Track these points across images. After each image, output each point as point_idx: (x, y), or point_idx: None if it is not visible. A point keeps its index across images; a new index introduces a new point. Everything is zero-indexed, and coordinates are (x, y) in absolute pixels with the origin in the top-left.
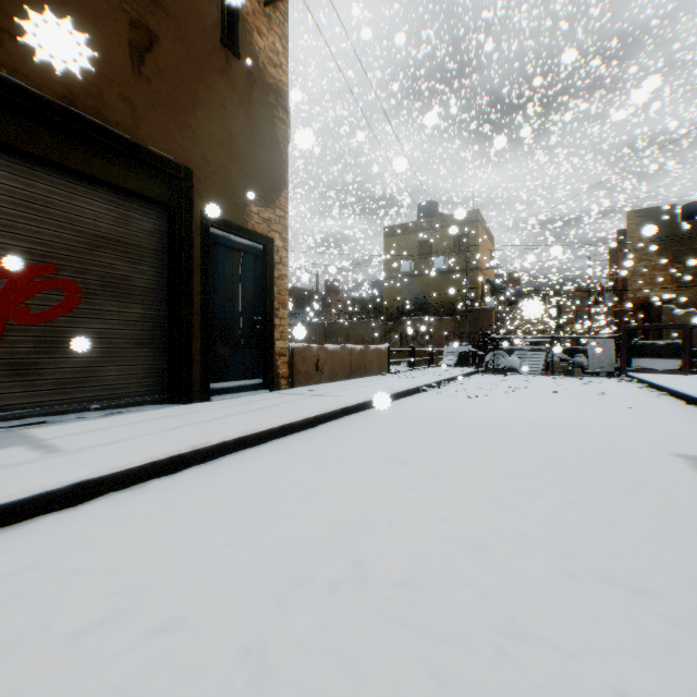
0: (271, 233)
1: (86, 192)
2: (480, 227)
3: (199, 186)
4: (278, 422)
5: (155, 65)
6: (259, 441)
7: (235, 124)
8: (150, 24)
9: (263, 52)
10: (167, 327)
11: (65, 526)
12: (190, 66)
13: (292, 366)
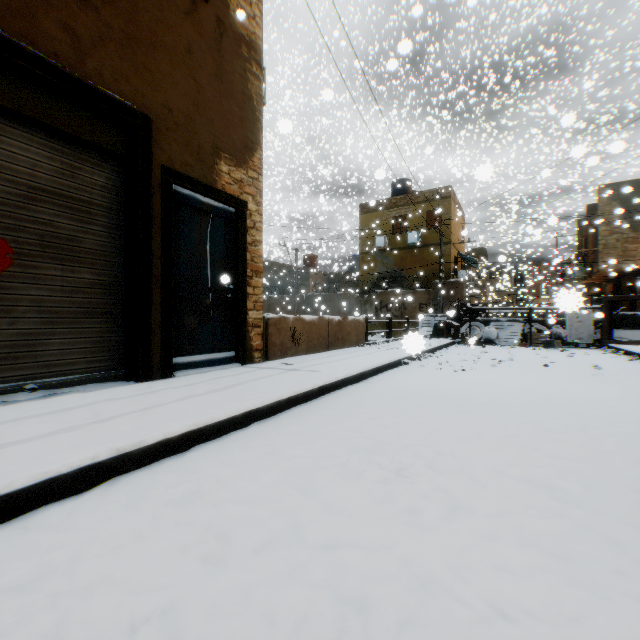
0: (244, 195)
1: (20, 135)
2: (453, 202)
3: (160, 138)
4: (241, 407)
5: None
6: (216, 434)
7: (203, 74)
8: None
9: None
10: (123, 295)
11: None
12: (148, 2)
13: (266, 338)
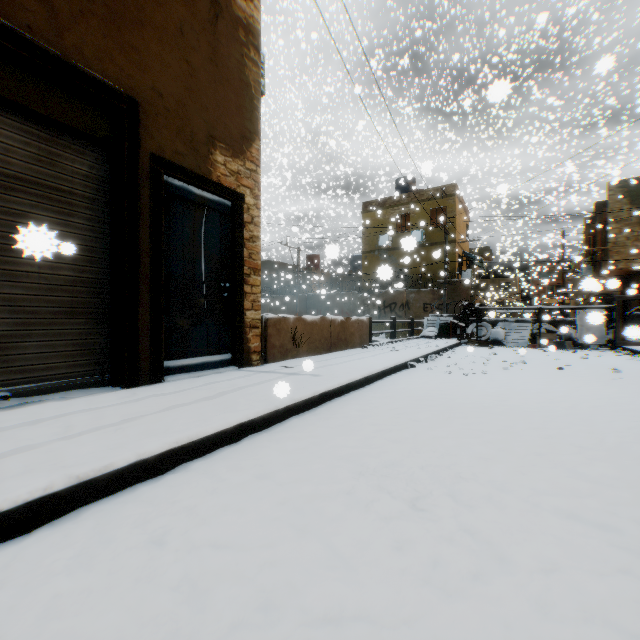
0: (241, 188)
1: None
2: (457, 200)
3: (149, 124)
4: (232, 420)
5: None
6: (203, 451)
7: (196, 57)
8: None
9: None
10: (108, 293)
11: None
12: None
13: (265, 339)
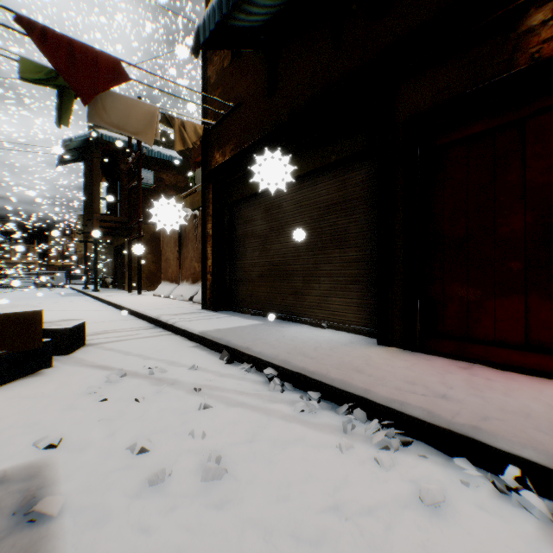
0: None
1: None
2: None
3: None
4: None
5: None
6: None
7: None
8: None
9: None
10: None
11: None
12: None
13: None
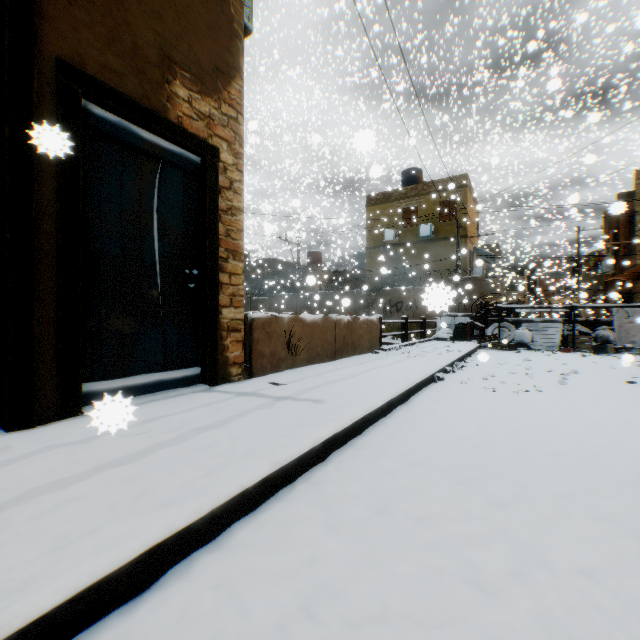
0: (214, 140)
1: None
2: (469, 192)
3: (56, 14)
4: (128, 546)
5: None
6: None
7: None
8: None
9: None
10: None
11: None
12: None
13: (250, 346)
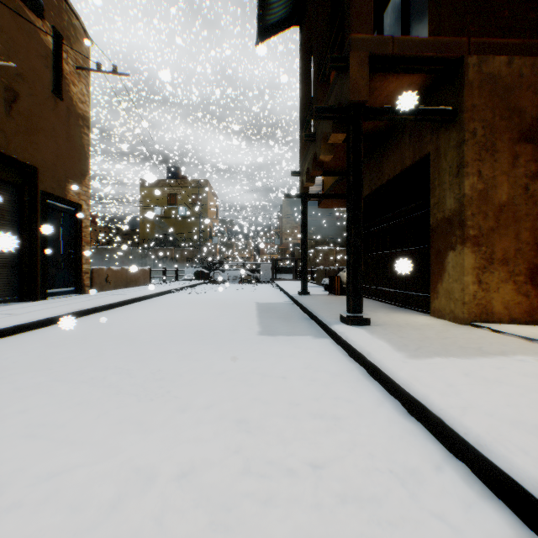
0: (81, 201)
1: None
2: (209, 191)
3: (42, 176)
4: (108, 302)
5: (19, 110)
6: (101, 310)
7: (61, 139)
8: (16, 87)
9: (76, 95)
10: (19, 256)
11: (56, 328)
12: (37, 108)
13: (92, 280)
